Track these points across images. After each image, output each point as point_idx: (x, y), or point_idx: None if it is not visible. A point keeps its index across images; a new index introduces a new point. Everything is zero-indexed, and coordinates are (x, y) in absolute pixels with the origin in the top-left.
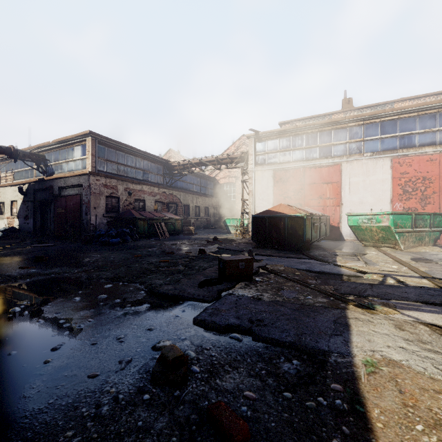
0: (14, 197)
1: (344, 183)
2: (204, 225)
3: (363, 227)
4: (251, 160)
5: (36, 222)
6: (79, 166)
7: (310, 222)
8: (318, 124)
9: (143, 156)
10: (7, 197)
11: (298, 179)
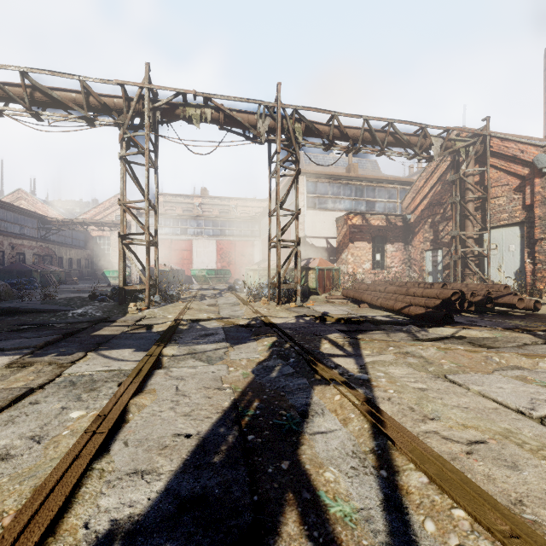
0: None
1: (194, 251)
2: (77, 277)
3: (197, 275)
4: (133, 229)
5: None
6: None
7: (172, 273)
8: (179, 214)
9: (20, 212)
10: None
11: (167, 246)
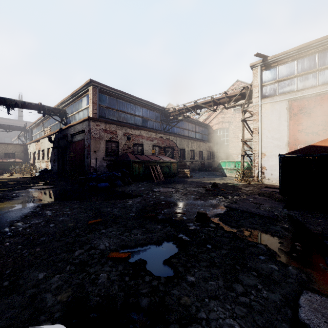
0: (48, 145)
1: None
2: (199, 168)
3: None
4: (255, 93)
5: (59, 164)
6: (85, 115)
7: None
8: None
9: (142, 104)
10: (45, 145)
11: None
